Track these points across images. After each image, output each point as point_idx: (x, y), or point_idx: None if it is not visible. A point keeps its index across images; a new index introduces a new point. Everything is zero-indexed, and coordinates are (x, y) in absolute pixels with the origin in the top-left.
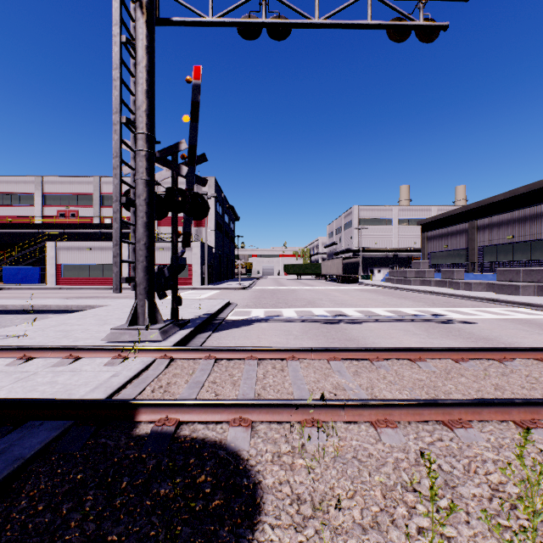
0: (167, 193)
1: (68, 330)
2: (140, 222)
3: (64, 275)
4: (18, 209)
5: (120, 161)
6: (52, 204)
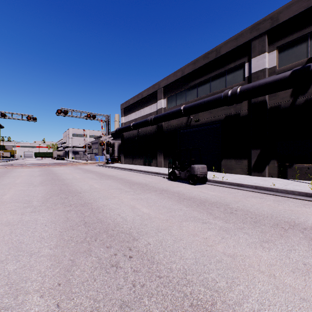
0: None
1: None
2: None
3: None
4: None
5: None
6: None
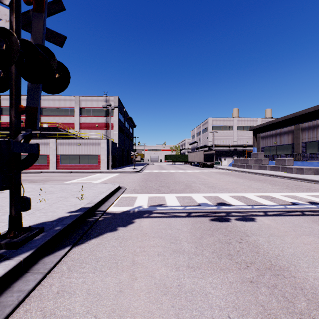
0: None
1: None
2: None
3: None
4: None
5: None
6: (7, 114)
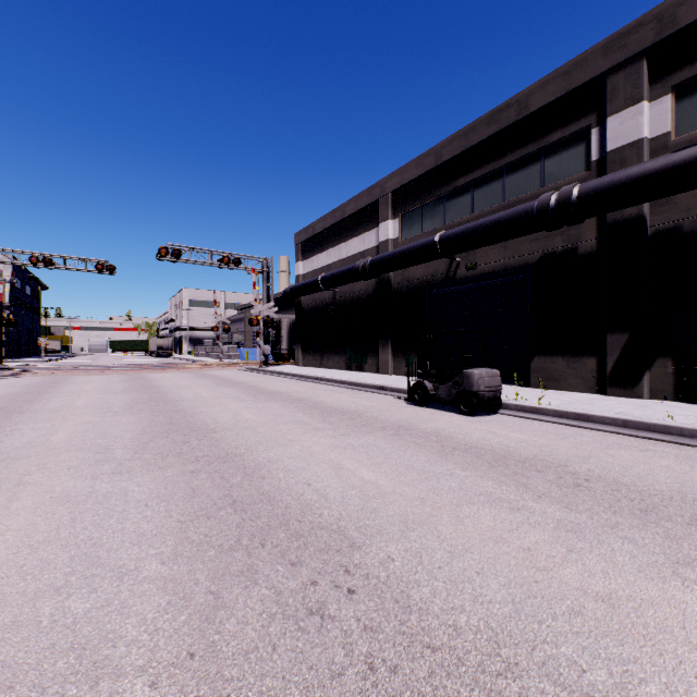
0: (0, 320)
1: None
2: None
3: None
4: None
5: None
6: None
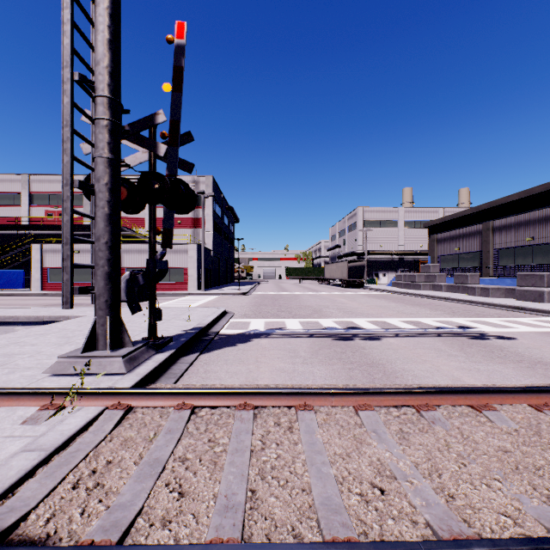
0: (140, 179)
1: (13, 353)
2: (100, 214)
3: (50, 279)
4: (3, 209)
5: (70, 132)
6: (39, 204)
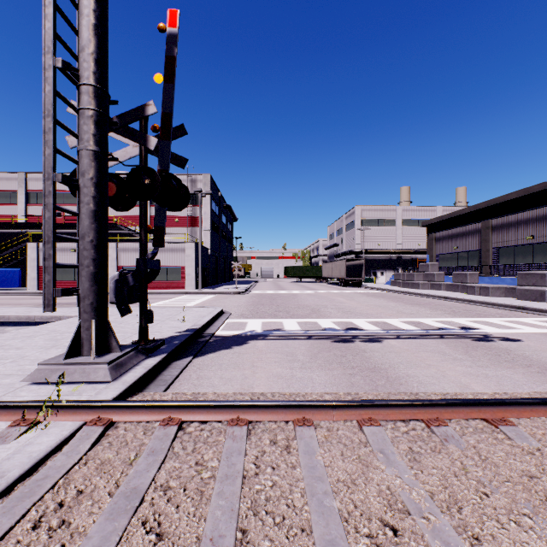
0: (130, 174)
1: None
2: (84, 210)
3: None
4: None
5: (52, 122)
6: (36, 203)
